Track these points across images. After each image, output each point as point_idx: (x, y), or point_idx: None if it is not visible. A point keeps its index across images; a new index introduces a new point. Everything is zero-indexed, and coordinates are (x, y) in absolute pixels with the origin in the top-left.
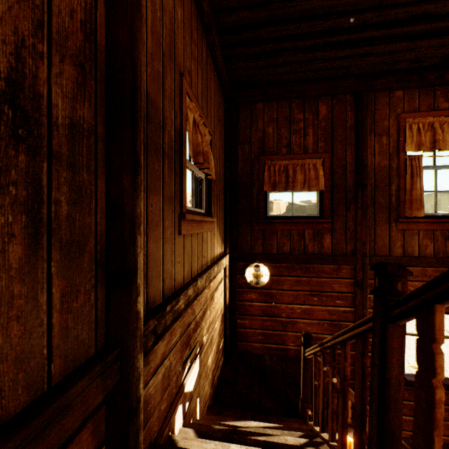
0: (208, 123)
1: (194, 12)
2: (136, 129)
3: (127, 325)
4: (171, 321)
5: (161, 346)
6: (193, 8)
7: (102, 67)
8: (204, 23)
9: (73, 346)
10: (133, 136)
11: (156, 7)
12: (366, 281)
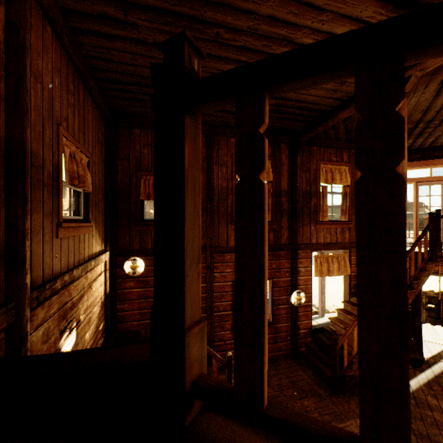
0: (86, 149)
1: (71, 71)
2: (26, 181)
3: (20, 290)
4: (50, 295)
5: (42, 312)
6: (70, 68)
7: (3, 149)
8: (81, 75)
9: None
10: (24, 185)
11: (38, 90)
12: (213, 264)
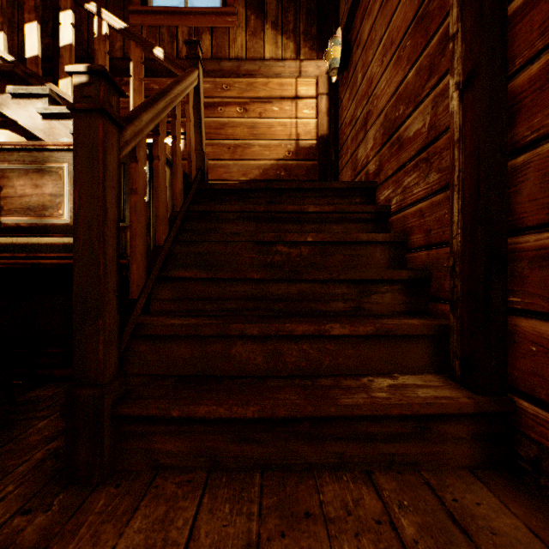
0: None
1: None
2: None
3: (54, 49)
4: None
5: None
6: None
7: None
8: None
9: (44, 55)
10: None
11: None
12: None
